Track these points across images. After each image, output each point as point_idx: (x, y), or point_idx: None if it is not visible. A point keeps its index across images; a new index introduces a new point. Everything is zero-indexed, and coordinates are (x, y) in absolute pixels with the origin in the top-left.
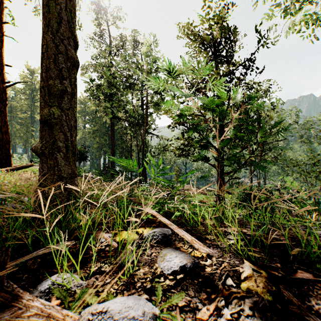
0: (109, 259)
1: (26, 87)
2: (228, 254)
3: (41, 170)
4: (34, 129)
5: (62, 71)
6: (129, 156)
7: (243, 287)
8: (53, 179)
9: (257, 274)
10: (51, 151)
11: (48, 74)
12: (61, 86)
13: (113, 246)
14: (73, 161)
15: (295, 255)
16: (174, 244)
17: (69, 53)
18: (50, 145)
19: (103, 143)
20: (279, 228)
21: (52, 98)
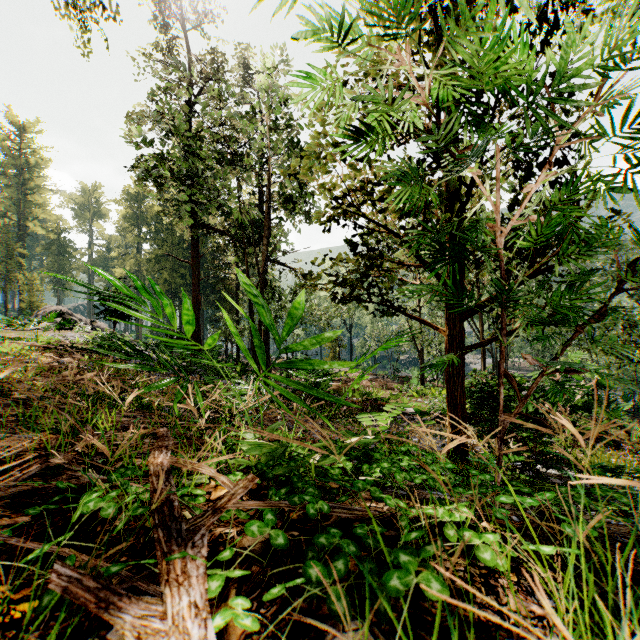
0: None
1: (8, 161)
2: None
3: None
4: (25, 252)
5: None
6: (233, 310)
7: None
8: None
9: None
10: None
11: None
12: None
13: None
14: None
15: None
16: None
17: None
18: None
19: (178, 284)
20: None
21: None
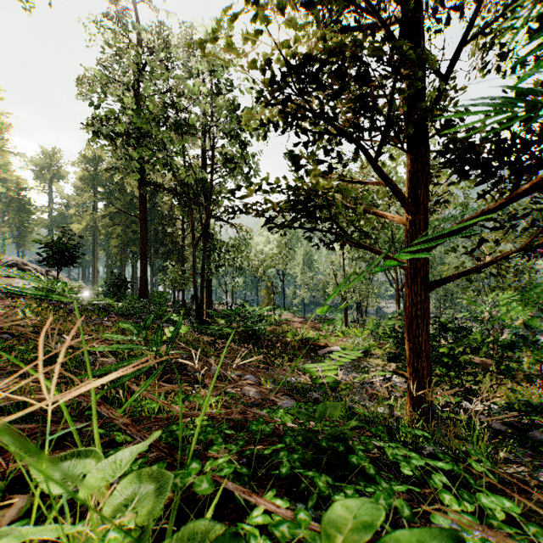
0: None
1: None
2: None
3: None
4: None
5: None
6: (179, 261)
7: None
8: None
9: None
10: None
11: None
12: None
13: None
14: None
15: None
16: None
17: None
18: None
19: (130, 238)
20: None
21: None
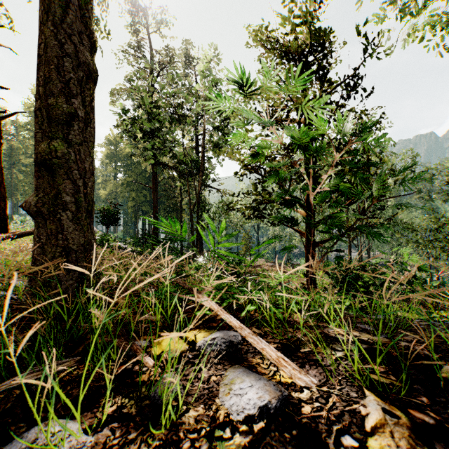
0: (138, 390)
1: (33, 121)
2: (336, 378)
3: (37, 238)
4: None
5: (70, 84)
6: (178, 218)
7: (372, 447)
8: (56, 253)
9: (392, 420)
10: (52, 209)
11: (47, 89)
12: (68, 107)
13: (145, 364)
14: (89, 224)
15: (447, 378)
16: (247, 358)
17: (81, 56)
18: (51, 200)
19: (141, 200)
20: (407, 329)
21: (54, 126)
